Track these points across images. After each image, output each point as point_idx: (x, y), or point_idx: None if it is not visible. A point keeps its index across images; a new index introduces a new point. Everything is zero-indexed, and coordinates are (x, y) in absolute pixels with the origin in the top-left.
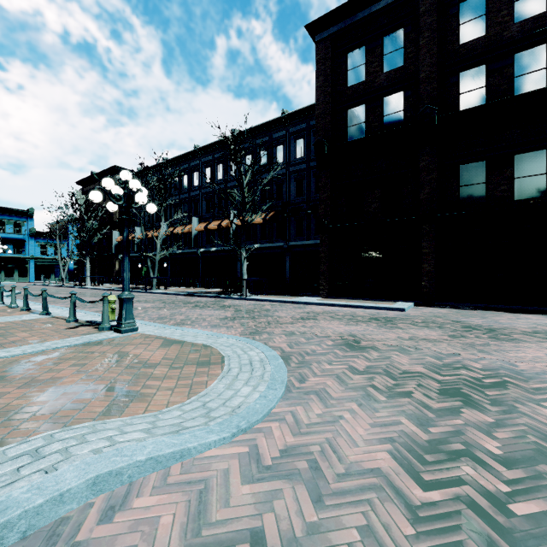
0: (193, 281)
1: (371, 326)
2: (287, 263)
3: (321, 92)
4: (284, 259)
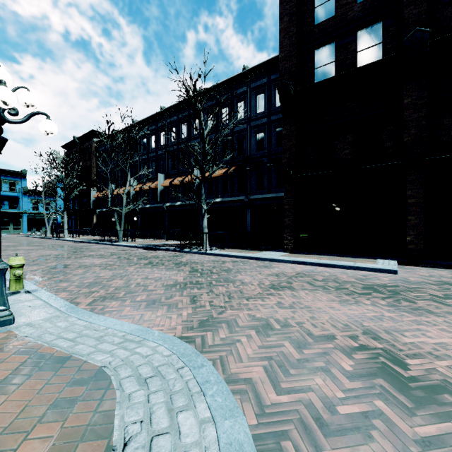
0: (158, 234)
1: (379, 305)
2: (248, 216)
3: (286, 34)
4: (245, 212)
